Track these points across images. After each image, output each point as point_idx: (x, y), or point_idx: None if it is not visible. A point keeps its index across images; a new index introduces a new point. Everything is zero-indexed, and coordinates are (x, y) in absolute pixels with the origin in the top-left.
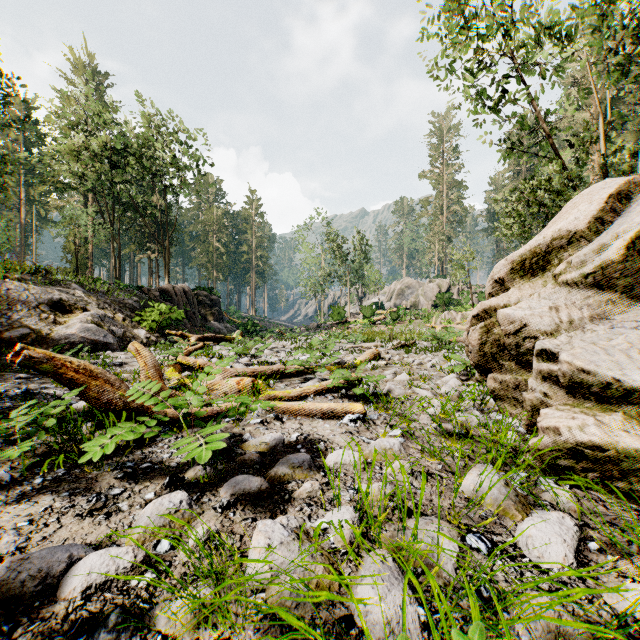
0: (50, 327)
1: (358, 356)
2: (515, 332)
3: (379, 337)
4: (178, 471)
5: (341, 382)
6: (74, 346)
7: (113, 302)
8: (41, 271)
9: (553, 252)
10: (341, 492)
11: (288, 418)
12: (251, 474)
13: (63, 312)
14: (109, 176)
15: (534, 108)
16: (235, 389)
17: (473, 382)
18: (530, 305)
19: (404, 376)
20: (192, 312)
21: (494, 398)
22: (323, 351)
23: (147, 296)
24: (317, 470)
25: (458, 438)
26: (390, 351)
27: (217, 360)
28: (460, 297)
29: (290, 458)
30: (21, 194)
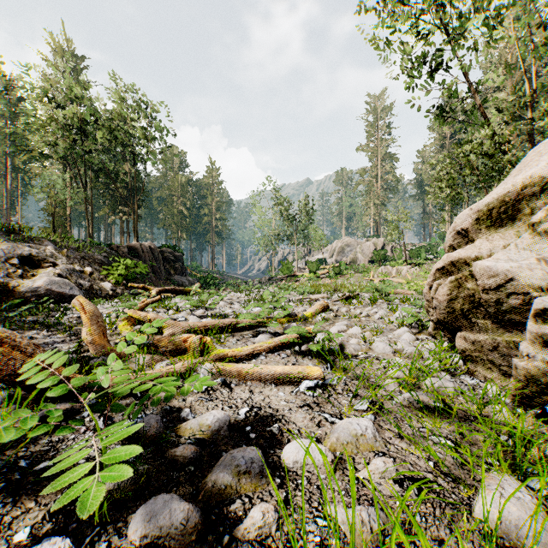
0: (18, 280)
1: (307, 308)
2: (495, 287)
3: (324, 289)
4: (83, 477)
5: (294, 337)
6: (41, 298)
7: (83, 257)
8: (15, 229)
9: (523, 200)
10: (306, 523)
11: (237, 383)
12: (180, 483)
13: (33, 266)
14: (83, 145)
15: (467, 80)
16: (182, 347)
17: (426, 336)
18: (509, 256)
19: (356, 329)
20: (157, 267)
21: (464, 359)
22: (275, 304)
23: (116, 252)
24: (271, 474)
25: (438, 414)
26: (336, 302)
27: (173, 312)
28: (394, 254)
29: (235, 457)
30: (7, 163)
